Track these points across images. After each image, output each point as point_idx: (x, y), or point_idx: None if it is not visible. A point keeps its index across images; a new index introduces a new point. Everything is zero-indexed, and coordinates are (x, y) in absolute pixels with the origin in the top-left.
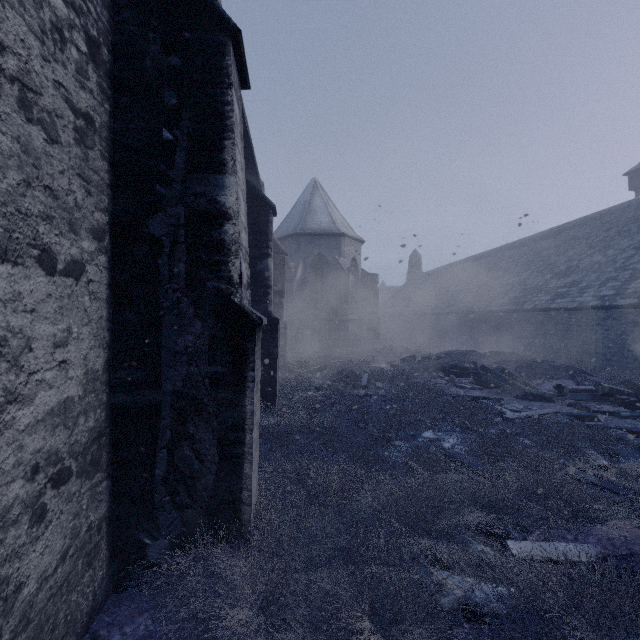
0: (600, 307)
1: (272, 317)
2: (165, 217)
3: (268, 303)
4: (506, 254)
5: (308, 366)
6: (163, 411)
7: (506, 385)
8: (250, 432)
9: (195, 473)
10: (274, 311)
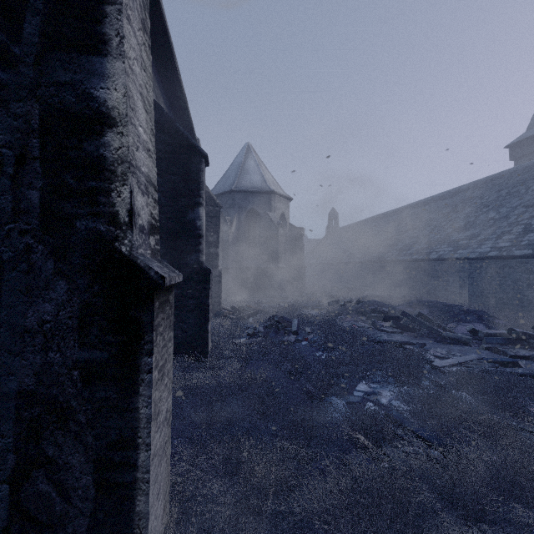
0: (498, 257)
1: (204, 267)
2: (6, 117)
3: (199, 253)
4: (411, 212)
5: (242, 311)
6: (2, 424)
7: (424, 329)
8: (145, 448)
9: (56, 518)
10: (210, 260)
